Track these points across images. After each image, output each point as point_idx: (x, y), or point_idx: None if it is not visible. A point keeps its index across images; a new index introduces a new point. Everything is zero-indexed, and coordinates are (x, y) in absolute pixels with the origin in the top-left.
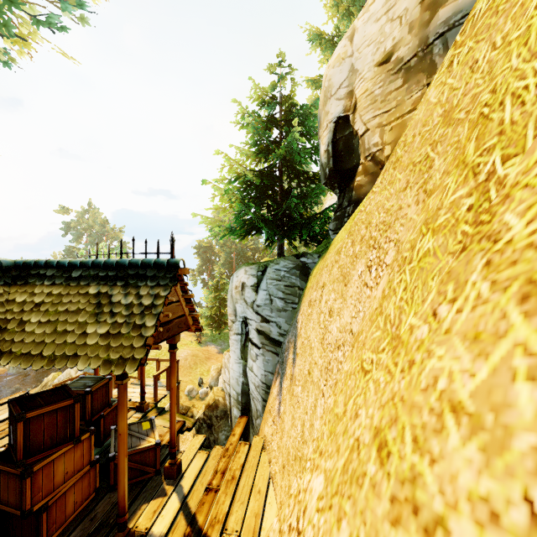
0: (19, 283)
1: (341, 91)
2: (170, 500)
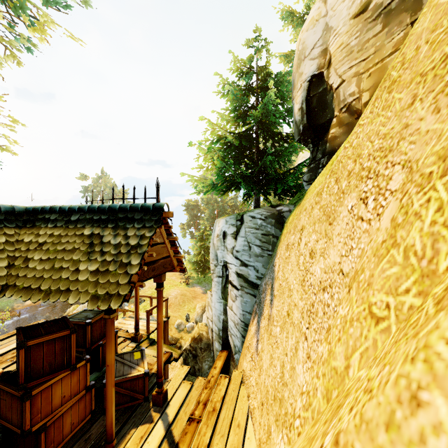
0: (28, 226)
1: (314, 51)
2: (156, 427)
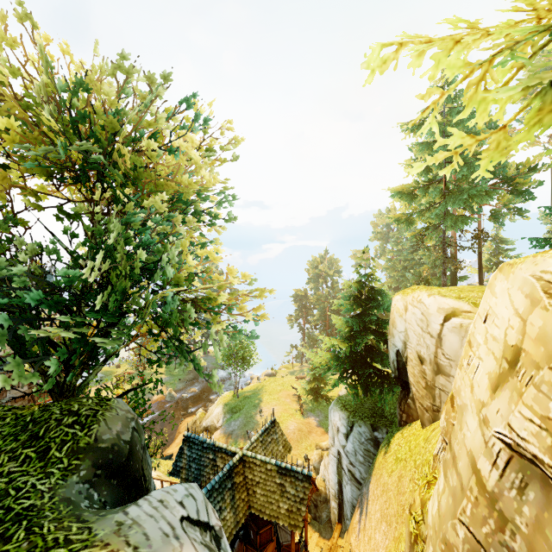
0: (247, 465)
1: (400, 335)
2: None
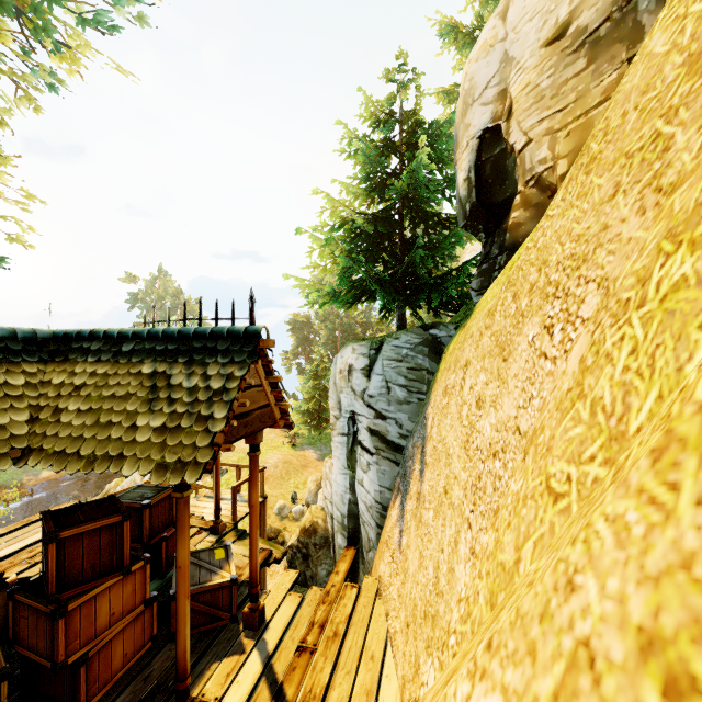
0: (58, 359)
1: (488, 93)
2: (249, 660)
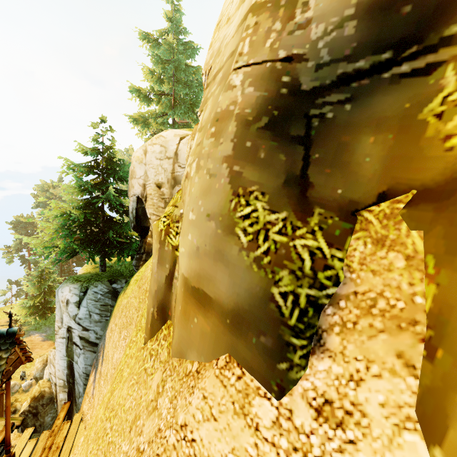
0: None
1: (140, 181)
2: None
